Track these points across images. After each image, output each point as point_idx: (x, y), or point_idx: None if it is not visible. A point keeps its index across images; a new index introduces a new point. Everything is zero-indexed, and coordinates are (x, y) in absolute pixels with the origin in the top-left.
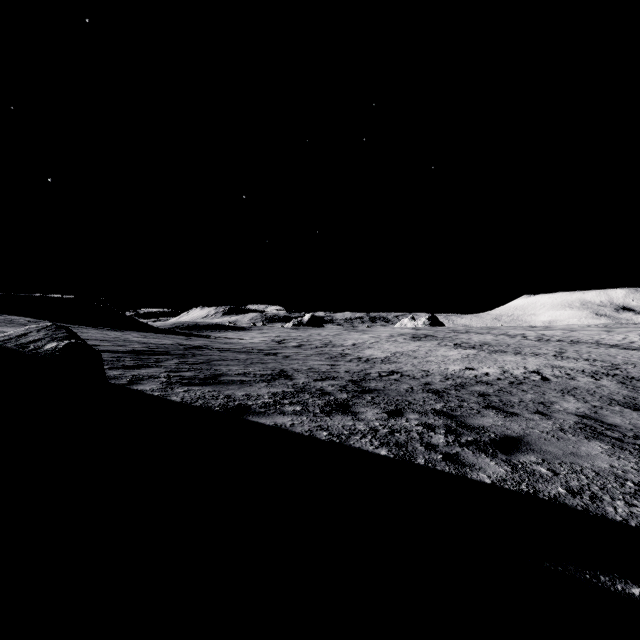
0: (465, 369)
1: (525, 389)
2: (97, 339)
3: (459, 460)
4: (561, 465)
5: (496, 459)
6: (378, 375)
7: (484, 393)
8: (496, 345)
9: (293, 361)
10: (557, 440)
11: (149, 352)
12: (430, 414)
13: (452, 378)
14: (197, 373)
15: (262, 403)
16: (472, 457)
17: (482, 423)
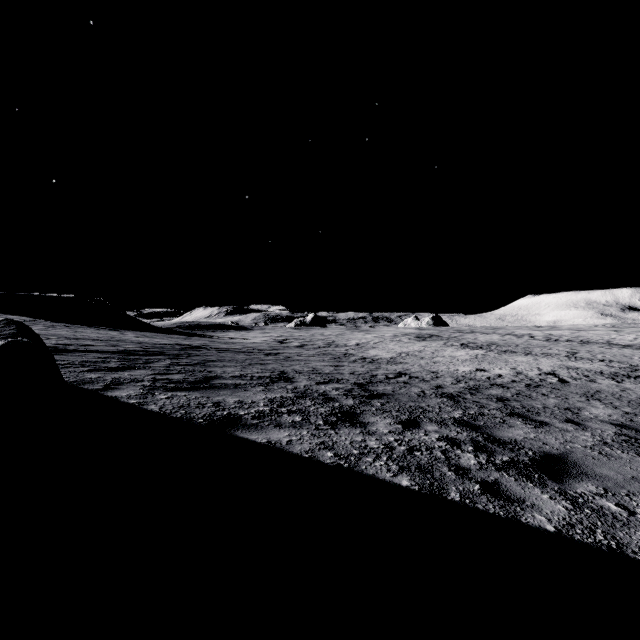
0: (476, 370)
1: (545, 393)
2: (90, 338)
3: (502, 492)
4: (630, 497)
5: (547, 489)
6: (385, 377)
7: (502, 397)
8: (504, 345)
9: (294, 362)
10: (607, 459)
11: (141, 352)
12: (450, 424)
13: (464, 380)
14: (187, 376)
15: (256, 412)
16: (517, 487)
17: (512, 436)
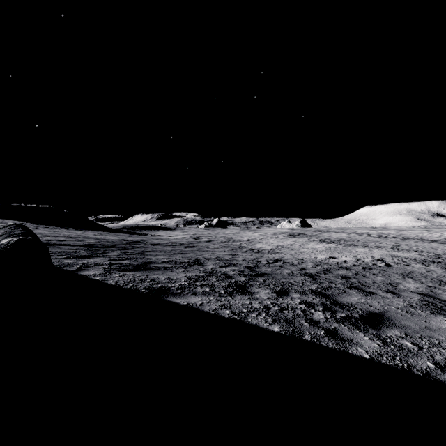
0: (329, 258)
1: (375, 273)
2: (64, 236)
3: (338, 335)
4: (421, 339)
5: (368, 334)
6: (266, 262)
7: (346, 276)
8: (349, 240)
9: (205, 252)
10: (411, 315)
11: (100, 245)
12: (309, 293)
13: (320, 264)
14: (132, 261)
15: (179, 285)
16: (348, 332)
17: (349, 301)
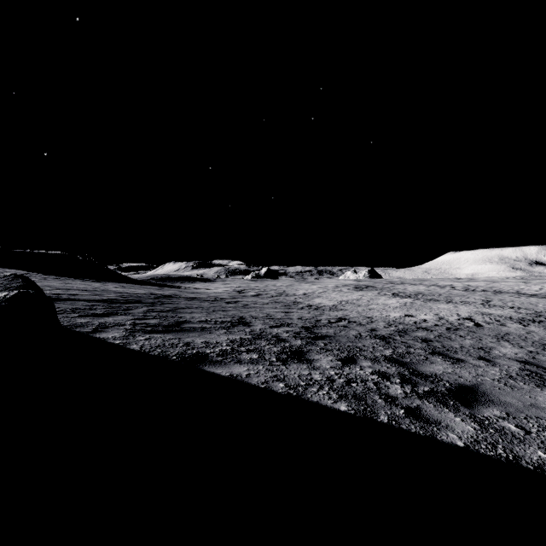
0: (405, 316)
1: (462, 335)
2: (78, 289)
3: (422, 416)
4: (528, 420)
5: (460, 414)
6: (328, 322)
7: (426, 339)
8: (429, 294)
9: (251, 309)
10: (511, 389)
11: (122, 301)
12: (382, 361)
13: (394, 324)
14: (162, 320)
15: (220, 351)
16: (435, 411)
17: (433, 370)
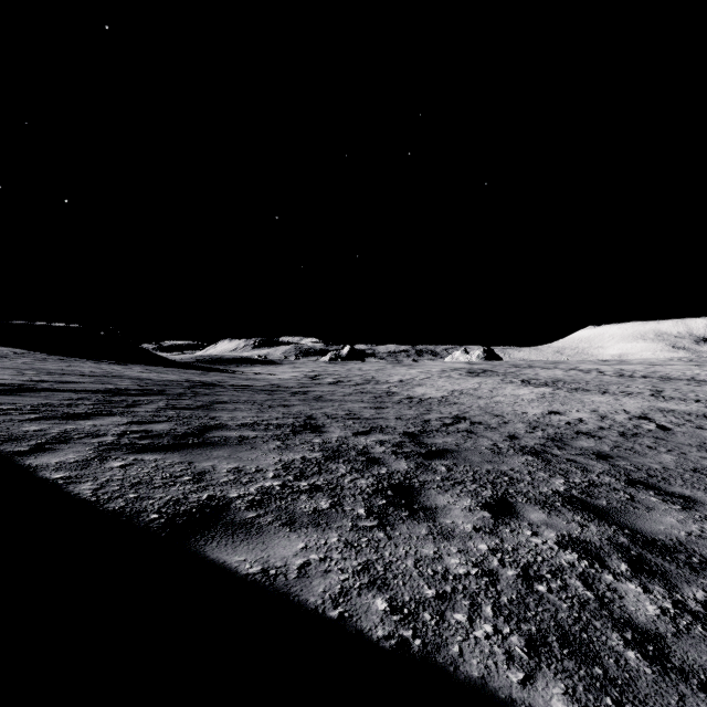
0: (549, 413)
1: (650, 445)
2: (79, 374)
3: None
4: None
5: None
6: (441, 423)
7: (601, 453)
8: (572, 382)
9: (327, 403)
10: None
11: (134, 391)
12: (561, 507)
13: (540, 427)
14: (177, 425)
15: (257, 492)
16: None
17: (667, 530)
